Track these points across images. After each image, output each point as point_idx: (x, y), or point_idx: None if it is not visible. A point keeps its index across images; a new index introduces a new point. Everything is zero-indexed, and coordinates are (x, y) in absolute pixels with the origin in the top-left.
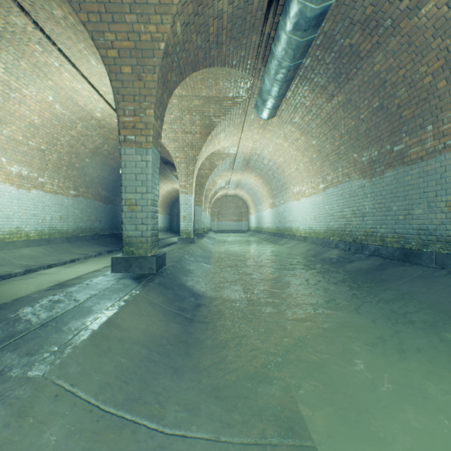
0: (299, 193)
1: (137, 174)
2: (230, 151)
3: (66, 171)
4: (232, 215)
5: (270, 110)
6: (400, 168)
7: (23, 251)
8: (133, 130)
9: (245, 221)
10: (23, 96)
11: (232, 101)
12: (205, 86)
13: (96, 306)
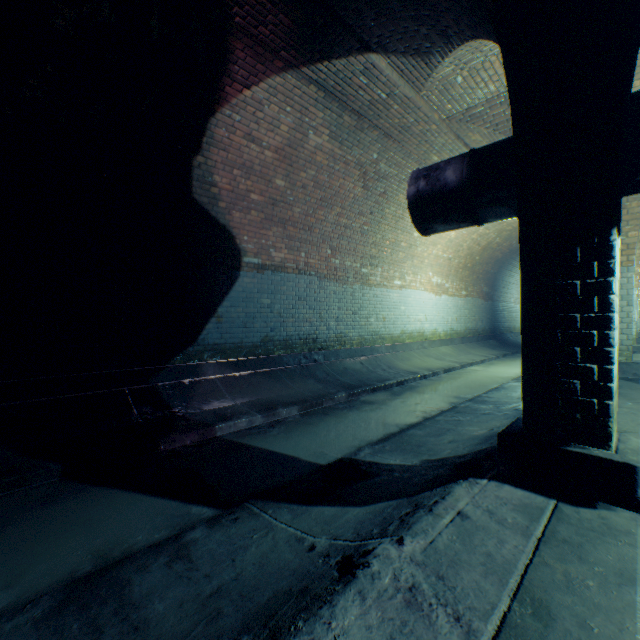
0: None
1: None
2: None
3: (460, 273)
4: None
5: None
6: None
7: (441, 349)
8: None
9: None
10: None
11: None
12: None
13: (627, 390)
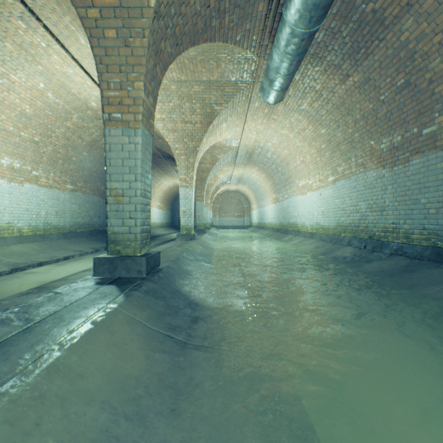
0: (305, 187)
1: (124, 159)
2: (232, 143)
3: (62, 165)
4: (234, 211)
5: (278, 92)
6: (431, 154)
7: (14, 247)
8: (119, 107)
9: (247, 217)
10: (12, 83)
11: (235, 87)
12: (205, 69)
13: (48, 332)
